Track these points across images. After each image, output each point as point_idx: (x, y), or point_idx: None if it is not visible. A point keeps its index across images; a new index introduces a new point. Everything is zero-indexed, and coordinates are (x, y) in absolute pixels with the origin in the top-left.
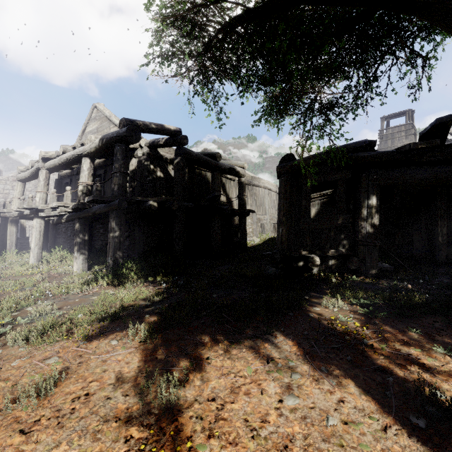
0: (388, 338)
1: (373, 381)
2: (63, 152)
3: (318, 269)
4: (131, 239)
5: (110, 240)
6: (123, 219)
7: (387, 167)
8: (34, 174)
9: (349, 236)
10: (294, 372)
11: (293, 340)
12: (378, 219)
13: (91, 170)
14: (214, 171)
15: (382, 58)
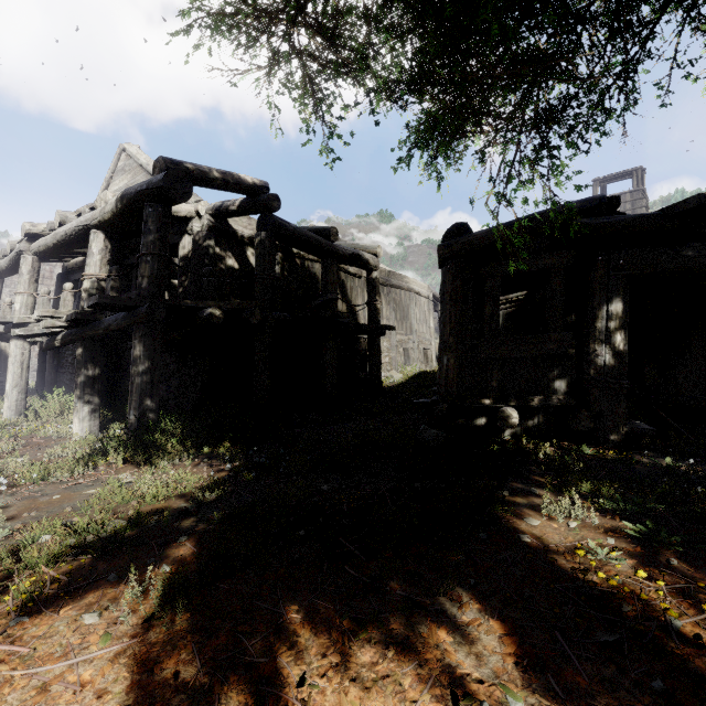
0: None
1: None
2: (61, 223)
3: (515, 431)
4: (182, 375)
5: (133, 379)
6: (158, 341)
7: (643, 245)
8: (15, 264)
9: (572, 372)
10: None
11: (503, 615)
12: (626, 339)
13: (106, 253)
14: (326, 259)
15: (663, 11)
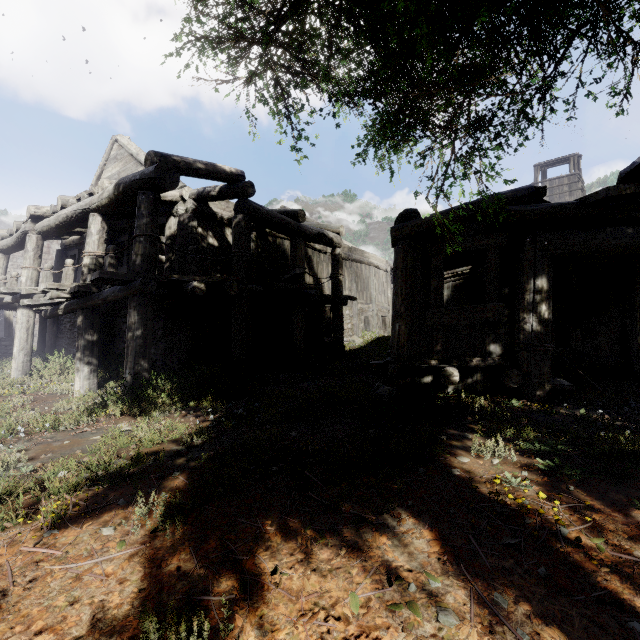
0: (603, 523)
1: (602, 630)
2: (63, 206)
3: (456, 387)
4: (168, 339)
5: (129, 342)
6: (150, 310)
7: (565, 228)
8: (21, 241)
9: (505, 337)
10: (443, 608)
11: (431, 526)
12: (550, 309)
13: (103, 234)
14: (295, 238)
15: (571, 40)
